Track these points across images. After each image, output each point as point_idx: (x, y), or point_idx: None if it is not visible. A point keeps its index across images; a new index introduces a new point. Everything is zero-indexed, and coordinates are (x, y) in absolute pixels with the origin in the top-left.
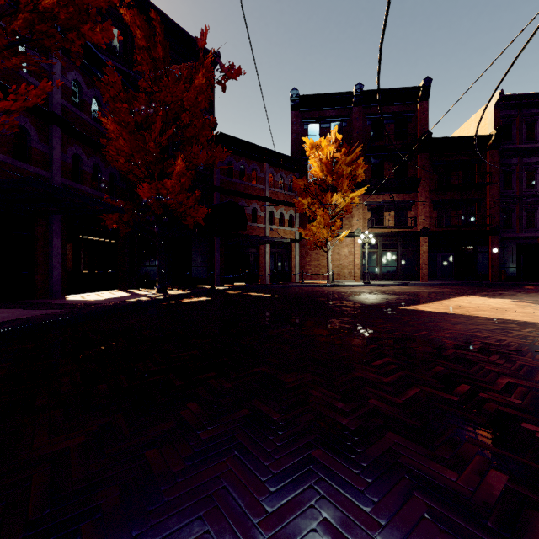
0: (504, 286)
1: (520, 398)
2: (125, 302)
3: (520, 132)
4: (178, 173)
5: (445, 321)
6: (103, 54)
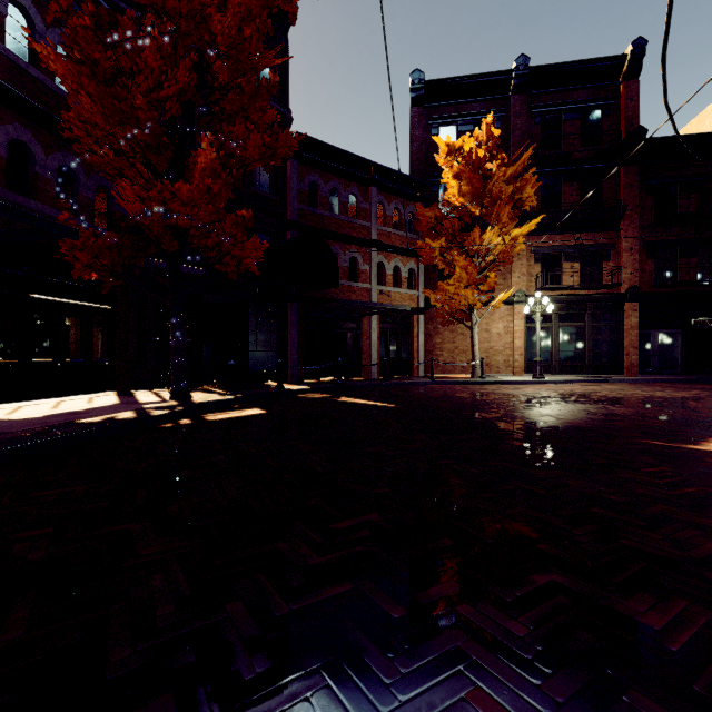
0: None
1: None
2: (63, 428)
3: None
4: (205, 170)
5: None
6: None
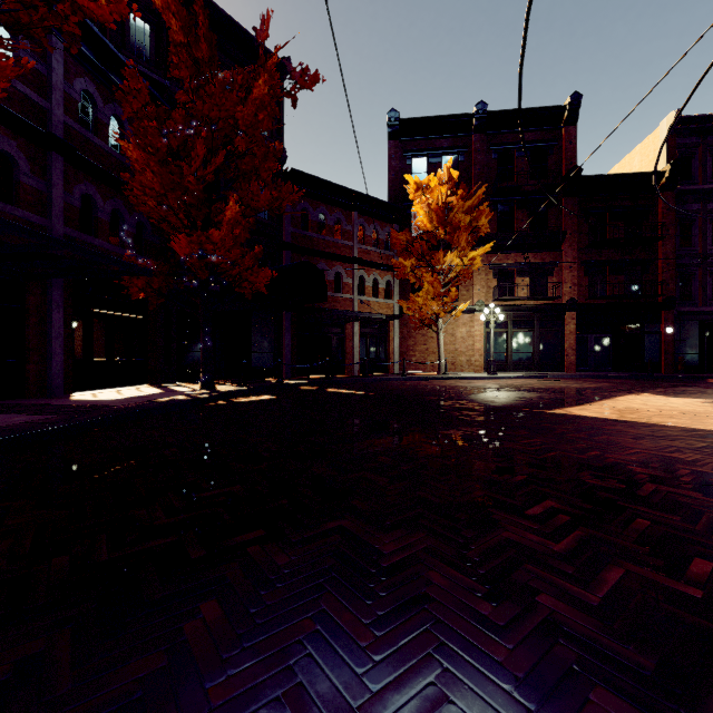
0: (684, 380)
1: None
2: (152, 403)
3: (704, 168)
4: (230, 220)
5: (619, 433)
6: (127, 57)
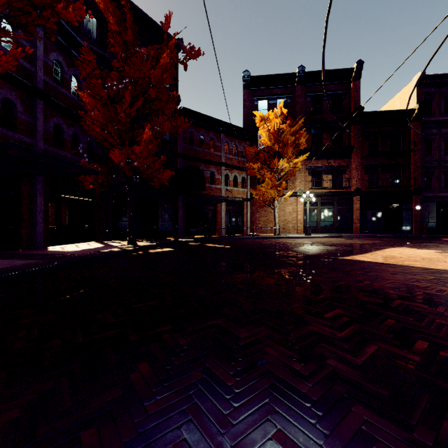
0: (427, 238)
1: None
2: (98, 253)
3: (439, 107)
4: (146, 140)
5: (383, 271)
6: (82, 39)
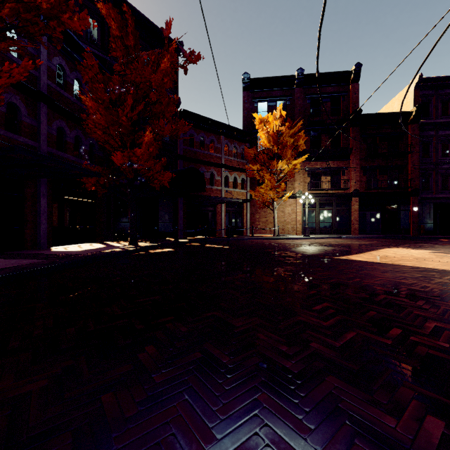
0: (423, 239)
1: (448, 342)
2: (101, 253)
3: (437, 109)
4: (147, 143)
5: (375, 269)
6: (83, 42)
